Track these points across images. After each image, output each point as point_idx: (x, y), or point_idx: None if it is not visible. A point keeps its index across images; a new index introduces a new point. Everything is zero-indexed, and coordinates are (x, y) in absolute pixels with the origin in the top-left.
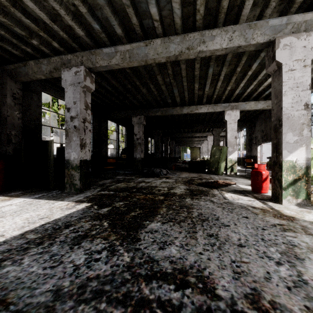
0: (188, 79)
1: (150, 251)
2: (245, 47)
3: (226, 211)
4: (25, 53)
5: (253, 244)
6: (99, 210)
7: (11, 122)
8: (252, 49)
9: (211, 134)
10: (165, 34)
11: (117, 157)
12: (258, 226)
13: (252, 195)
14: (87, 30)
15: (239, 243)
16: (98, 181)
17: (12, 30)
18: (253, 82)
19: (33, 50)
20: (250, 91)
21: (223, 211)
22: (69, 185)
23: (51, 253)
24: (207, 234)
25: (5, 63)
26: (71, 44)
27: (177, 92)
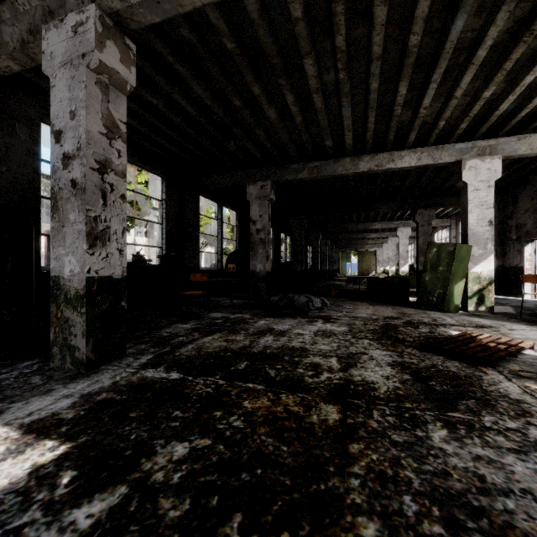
0: (382, 73)
1: None
2: None
3: None
4: None
5: None
6: (60, 514)
7: None
8: None
9: (406, 224)
10: None
11: (219, 270)
12: None
13: None
14: None
15: None
16: (162, 326)
17: None
18: None
19: None
20: (536, 105)
21: None
22: (59, 349)
23: None
24: None
25: None
26: None
27: (349, 116)
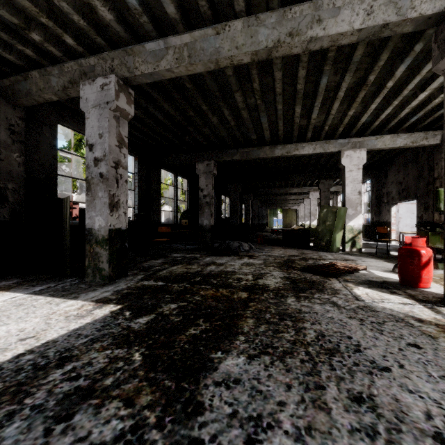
0: (284, 100)
1: None
2: (396, 25)
3: (369, 327)
4: (25, 59)
5: None
6: (132, 320)
7: (6, 170)
8: (408, 30)
9: (315, 190)
10: (250, 14)
11: (175, 224)
12: None
13: (405, 293)
14: (119, 11)
15: (434, 431)
16: (142, 261)
17: None
18: (392, 102)
19: (36, 52)
20: (384, 118)
21: (363, 329)
22: (91, 270)
23: None
24: (347, 393)
25: None
26: (93, 38)
27: (266, 122)
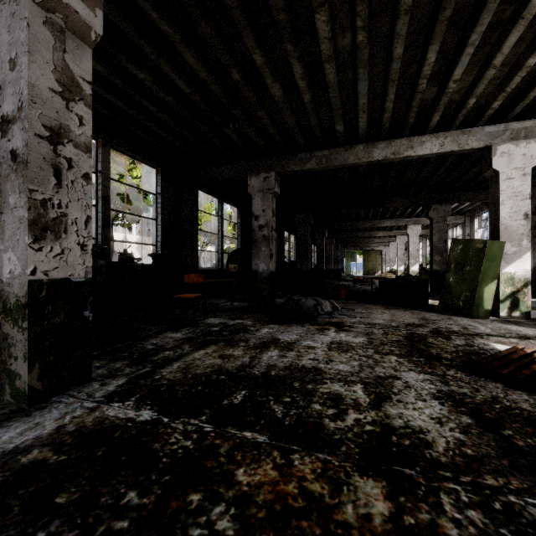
0: (408, 35)
1: None
2: None
3: None
4: None
5: None
6: None
7: None
8: None
9: (416, 222)
10: None
11: (220, 270)
12: None
13: None
14: None
15: None
16: (149, 335)
17: None
18: None
19: None
20: None
21: None
22: None
23: None
24: None
25: None
26: None
27: (366, 93)
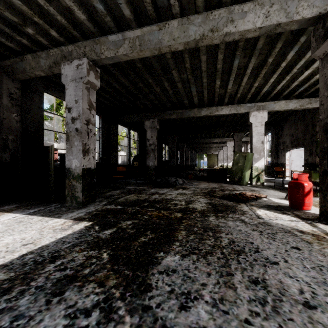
0: (208, 75)
1: (166, 314)
2: (286, 25)
3: (266, 236)
4: (21, 46)
5: (327, 302)
6: (100, 232)
7: (7, 126)
8: (294, 28)
9: (231, 140)
10: (183, 15)
11: (129, 165)
12: (320, 264)
13: (292, 213)
14: (90, 13)
15: (304, 300)
16: (105, 192)
17: (4, 16)
18: (285, 77)
19: (30, 41)
20: (280, 88)
21: (261, 237)
22: (70, 198)
23: (15, 312)
24: (248, 278)
25: (1, 59)
26: (71, 32)
27: (195, 91)
